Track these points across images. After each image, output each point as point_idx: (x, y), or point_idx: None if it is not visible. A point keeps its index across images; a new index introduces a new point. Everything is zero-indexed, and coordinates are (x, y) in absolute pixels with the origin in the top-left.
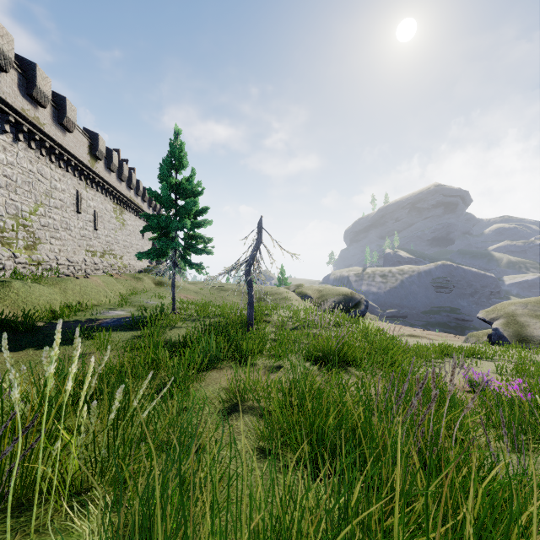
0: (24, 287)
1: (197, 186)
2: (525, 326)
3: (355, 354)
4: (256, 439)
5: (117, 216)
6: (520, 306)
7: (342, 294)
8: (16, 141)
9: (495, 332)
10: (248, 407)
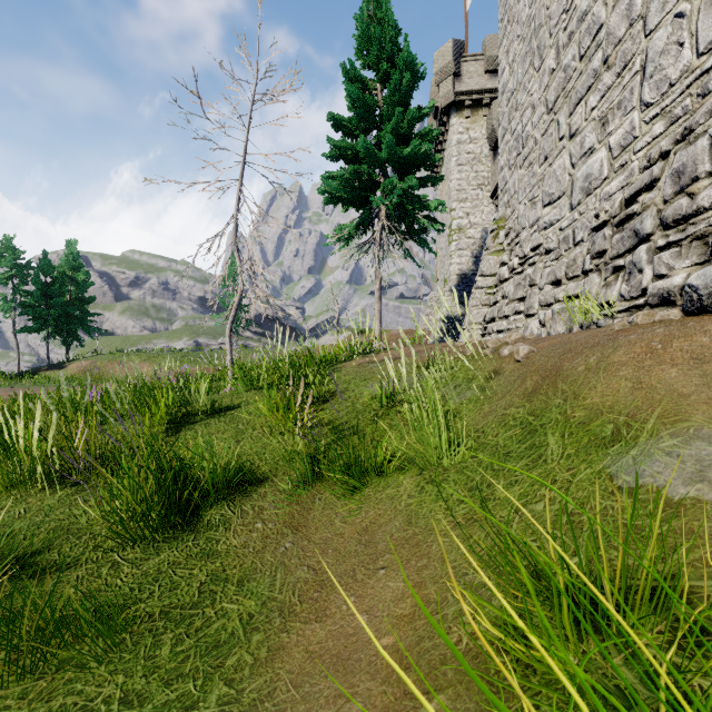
0: None
1: None
2: None
3: None
4: None
5: None
6: None
7: None
8: None
9: None
10: None
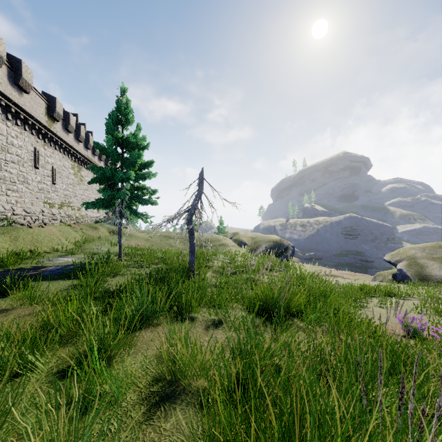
0: None
1: (142, 141)
2: (424, 267)
3: (298, 304)
4: None
5: (75, 172)
6: (419, 250)
7: (273, 241)
8: None
9: (400, 272)
10: (183, 390)
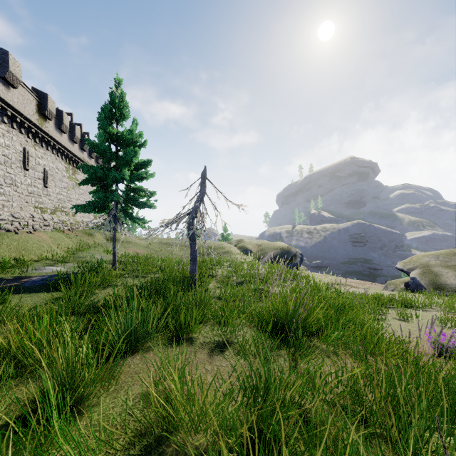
0: None
1: (138, 137)
2: (439, 275)
3: (317, 321)
4: None
5: (70, 175)
6: (432, 258)
7: (280, 248)
8: None
9: (413, 281)
10: (176, 452)
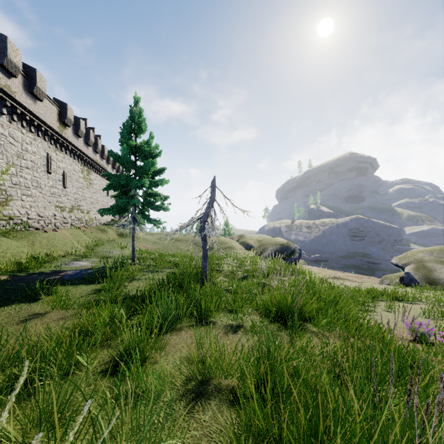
0: None
1: (154, 149)
2: (432, 270)
3: (310, 310)
4: None
5: (84, 176)
6: (427, 254)
7: (280, 244)
8: None
9: (407, 276)
10: (214, 388)
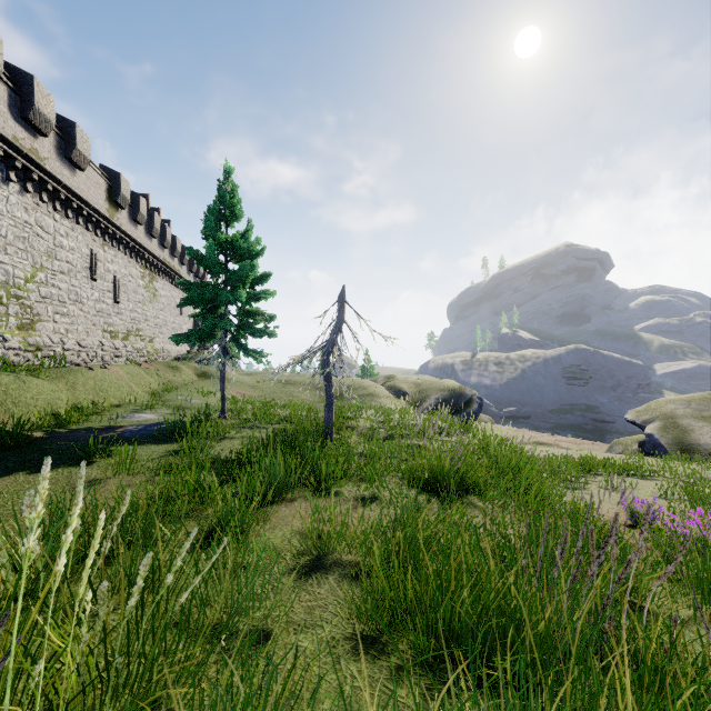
0: (16, 382)
1: (255, 245)
2: (688, 430)
3: (477, 478)
4: (349, 617)
5: (146, 284)
6: (681, 405)
7: (448, 389)
8: (6, 181)
9: (649, 439)
10: (334, 563)
